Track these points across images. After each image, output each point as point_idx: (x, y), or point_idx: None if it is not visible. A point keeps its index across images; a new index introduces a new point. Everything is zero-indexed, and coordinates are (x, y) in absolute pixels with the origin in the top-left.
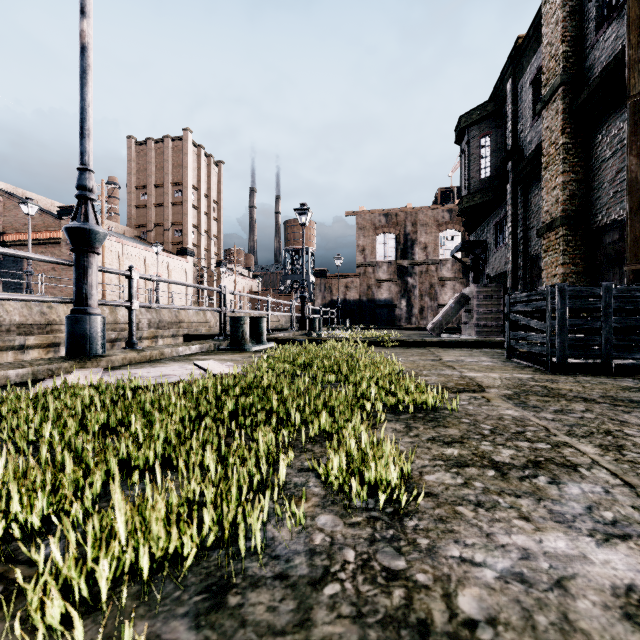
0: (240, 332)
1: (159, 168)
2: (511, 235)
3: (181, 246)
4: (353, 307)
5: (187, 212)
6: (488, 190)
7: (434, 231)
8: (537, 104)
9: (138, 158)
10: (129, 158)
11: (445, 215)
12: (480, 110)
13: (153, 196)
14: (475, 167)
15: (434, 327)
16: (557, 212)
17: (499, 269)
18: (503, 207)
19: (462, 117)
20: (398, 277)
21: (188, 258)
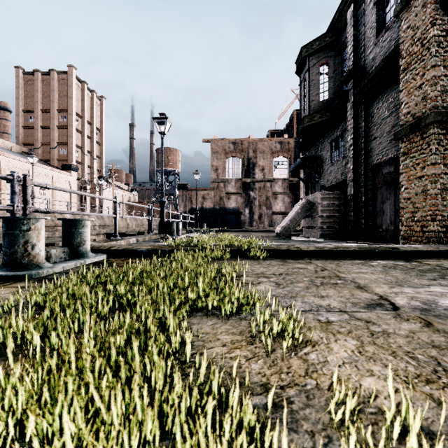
0: (19, 244)
1: (46, 96)
2: (352, 147)
3: (66, 162)
4: (209, 214)
5: (71, 134)
6: (327, 110)
7: (269, 157)
8: (381, 23)
9: (26, 86)
10: (17, 85)
11: (277, 145)
12: (320, 41)
13: (40, 119)
14: (315, 91)
15: (283, 230)
16: (425, 110)
17: (335, 180)
18: (340, 125)
19: (304, 48)
20: (243, 191)
21: (72, 172)
